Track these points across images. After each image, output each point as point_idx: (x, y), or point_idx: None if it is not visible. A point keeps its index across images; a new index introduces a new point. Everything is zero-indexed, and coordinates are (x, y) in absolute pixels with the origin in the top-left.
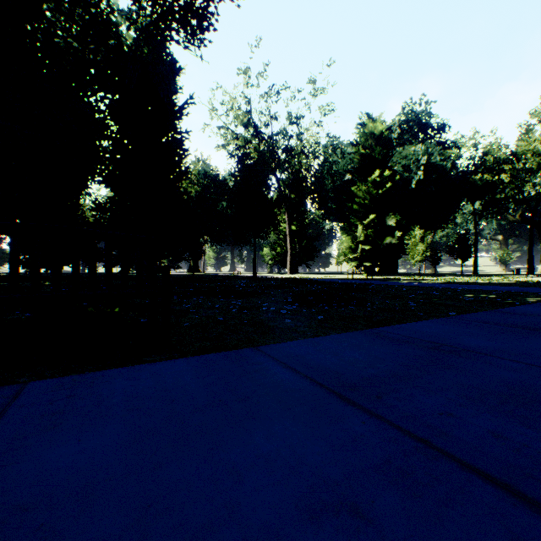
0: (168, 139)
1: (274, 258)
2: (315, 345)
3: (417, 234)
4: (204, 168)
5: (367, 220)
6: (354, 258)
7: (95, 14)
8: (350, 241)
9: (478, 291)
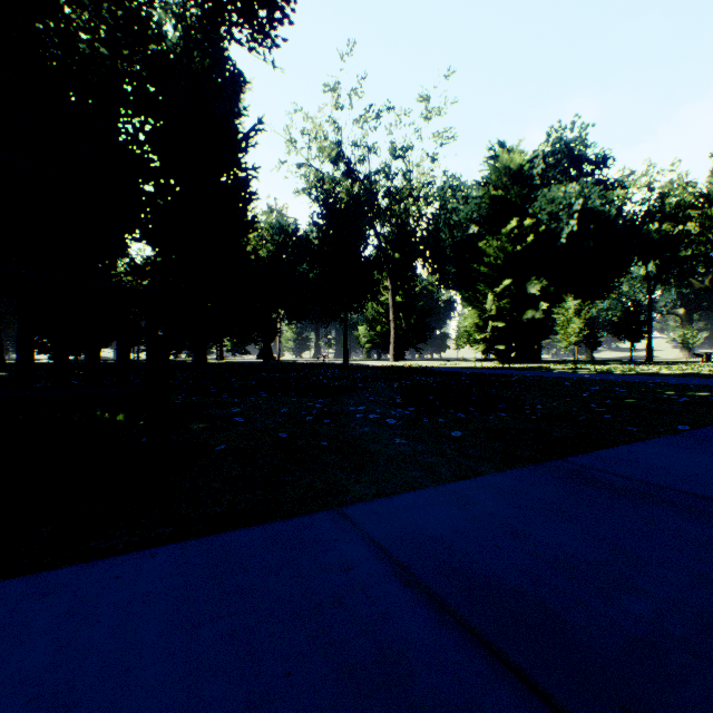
0: (229, 178)
1: (372, 339)
2: (463, 503)
3: (570, 306)
4: (280, 221)
5: (500, 287)
6: (482, 339)
7: (129, 7)
8: (476, 316)
9: (680, 386)
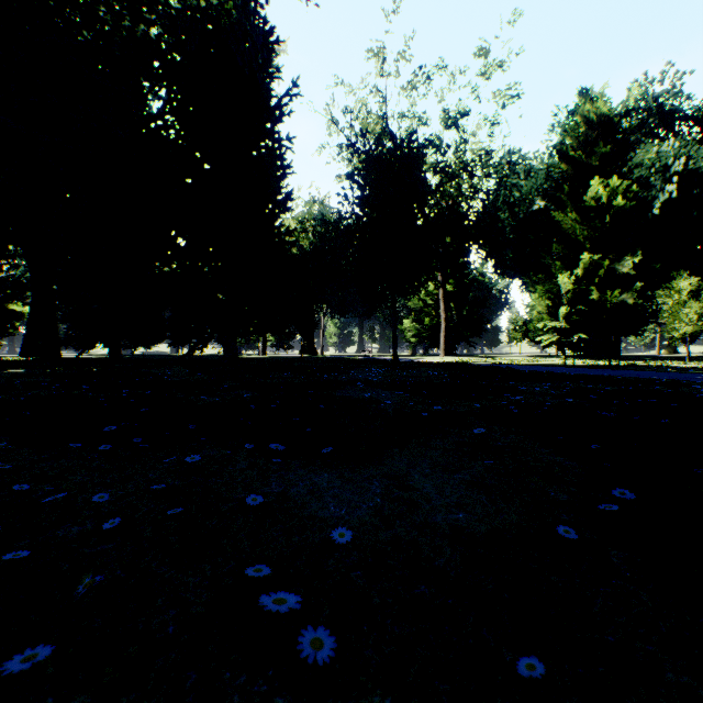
0: (261, 150)
1: (419, 333)
2: None
3: (684, 286)
4: (322, 211)
5: (580, 266)
6: (556, 330)
7: None
8: (549, 303)
9: None
